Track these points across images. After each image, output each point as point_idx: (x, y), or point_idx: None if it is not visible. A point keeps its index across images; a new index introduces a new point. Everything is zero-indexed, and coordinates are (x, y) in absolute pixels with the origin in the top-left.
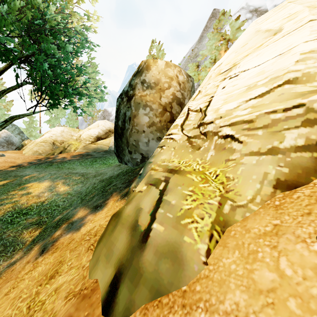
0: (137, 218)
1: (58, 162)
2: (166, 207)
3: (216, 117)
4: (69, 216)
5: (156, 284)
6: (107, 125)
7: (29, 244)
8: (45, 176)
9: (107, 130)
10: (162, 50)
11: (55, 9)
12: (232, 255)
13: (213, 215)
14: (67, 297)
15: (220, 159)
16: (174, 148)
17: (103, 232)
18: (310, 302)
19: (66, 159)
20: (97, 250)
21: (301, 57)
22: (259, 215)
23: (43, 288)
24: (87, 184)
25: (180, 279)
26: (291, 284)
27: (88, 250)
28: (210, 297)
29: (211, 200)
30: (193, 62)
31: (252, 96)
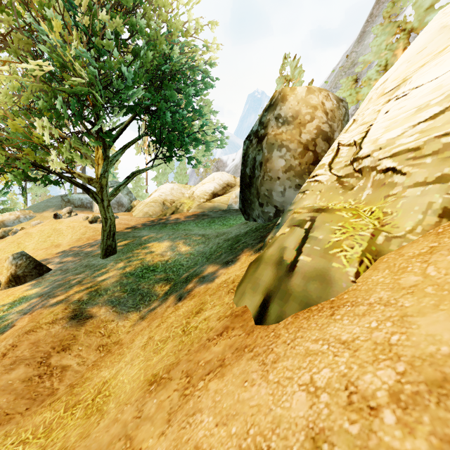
0: (281, 255)
1: (172, 223)
2: (312, 242)
3: (374, 149)
4: (198, 273)
5: (305, 299)
6: (224, 177)
7: (163, 296)
8: (163, 236)
9: (225, 183)
10: (299, 67)
11: (178, 50)
12: (382, 273)
13: (364, 244)
14: (219, 319)
15: (378, 197)
16: (320, 192)
17: (243, 277)
18: (445, 286)
19: (180, 220)
20: (240, 289)
21: None
22: (417, 243)
23: (192, 319)
24: (210, 244)
25: (328, 293)
26: (433, 279)
27: (228, 293)
28: (356, 299)
29: (363, 232)
30: (349, 74)
31: (421, 119)
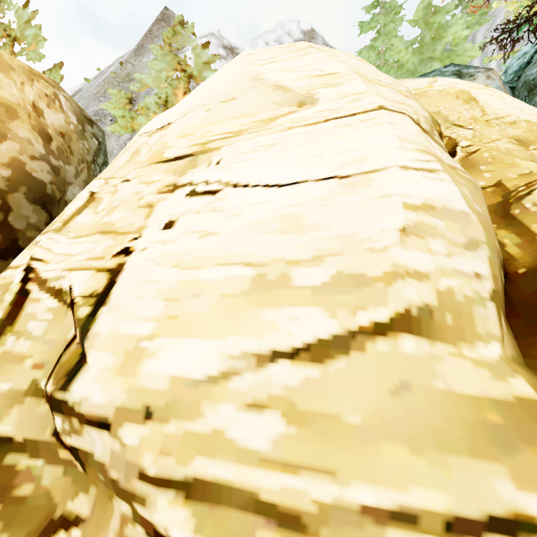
0: None
1: None
2: None
3: (126, 405)
4: None
5: None
6: None
7: None
8: None
9: None
10: (35, 27)
11: None
12: None
13: None
14: None
15: None
16: None
17: None
18: None
19: None
20: None
21: (410, 219)
22: None
23: None
24: None
25: None
26: None
27: None
28: None
29: None
30: (124, 88)
31: (281, 340)
